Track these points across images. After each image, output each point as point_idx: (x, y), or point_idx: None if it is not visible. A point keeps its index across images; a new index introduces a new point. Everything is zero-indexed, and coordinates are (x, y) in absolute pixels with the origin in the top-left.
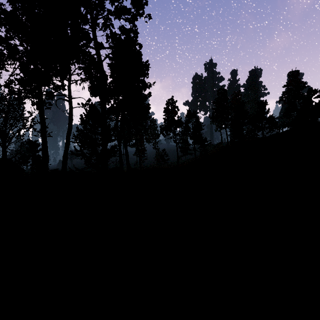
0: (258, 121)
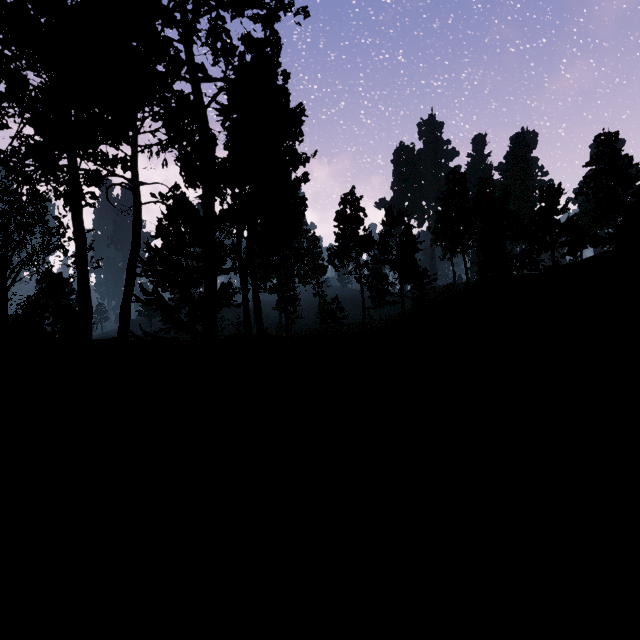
0: (543, 231)
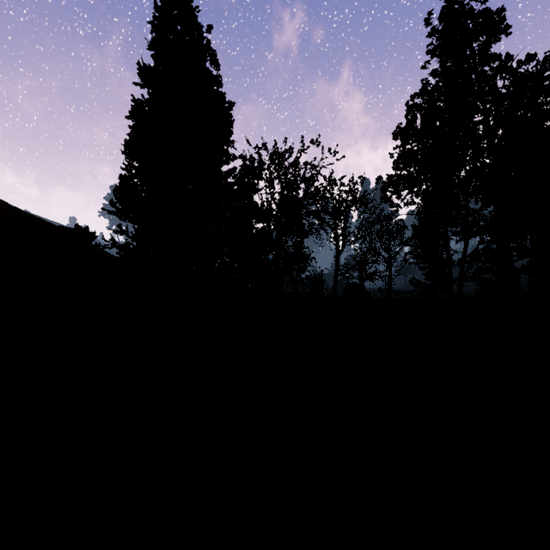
0: None
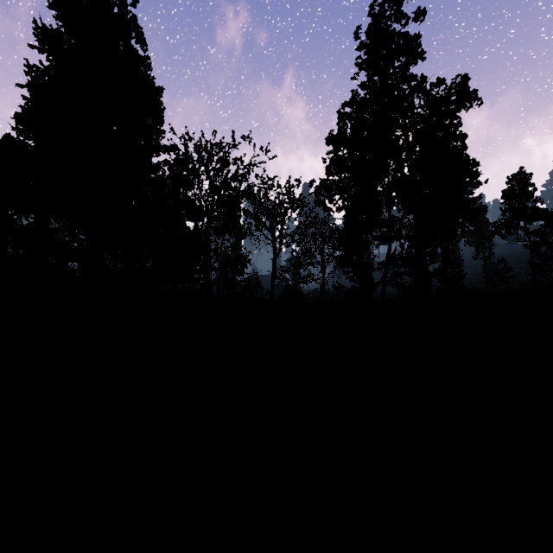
0: None
